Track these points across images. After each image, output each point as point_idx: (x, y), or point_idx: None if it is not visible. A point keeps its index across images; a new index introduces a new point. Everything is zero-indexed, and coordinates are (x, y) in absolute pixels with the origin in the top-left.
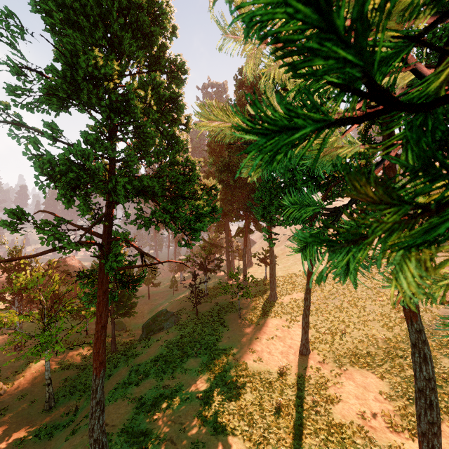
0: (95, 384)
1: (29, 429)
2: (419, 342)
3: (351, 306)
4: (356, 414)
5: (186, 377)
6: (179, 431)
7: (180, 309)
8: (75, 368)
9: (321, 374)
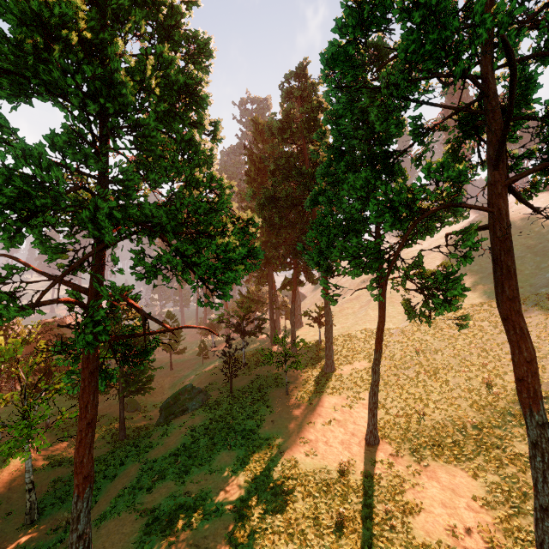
0: (76, 510)
1: None
2: (543, 441)
3: (429, 379)
4: (444, 530)
5: (216, 479)
6: None
7: (210, 383)
8: (69, 465)
9: (395, 472)
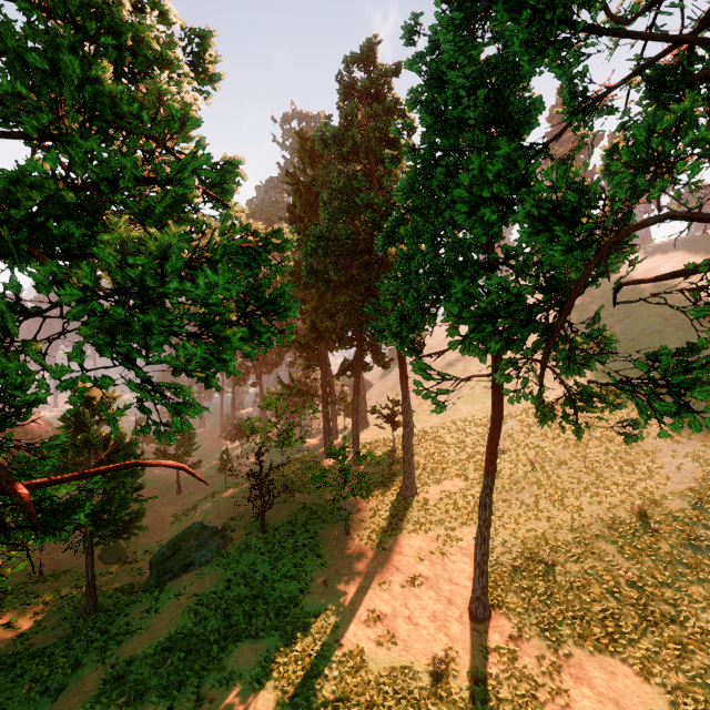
0: None
1: None
2: None
3: (554, 507)
4: None
5: (229, 699)
6: None
7: (233, 517)
8: None
9: (520, 669)
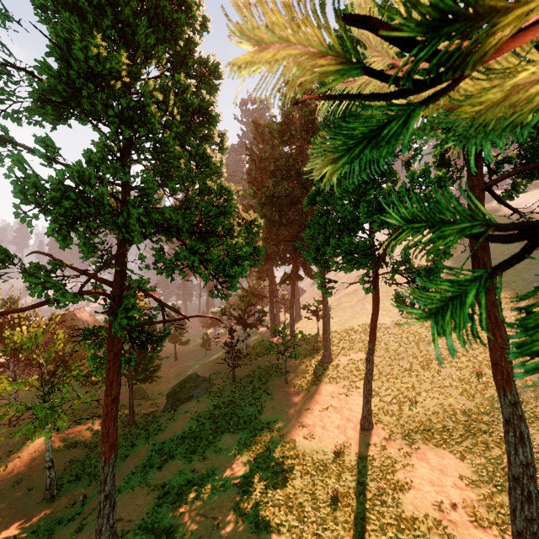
0: (103, 473)
1: (24, 524)
2: (515, 418)
3: (422, 369)
4: (431, 505)
5: (221, 459)
6: (211, 527)
7: (214, 372)
8: (84, 447)
9: (387, 453)
